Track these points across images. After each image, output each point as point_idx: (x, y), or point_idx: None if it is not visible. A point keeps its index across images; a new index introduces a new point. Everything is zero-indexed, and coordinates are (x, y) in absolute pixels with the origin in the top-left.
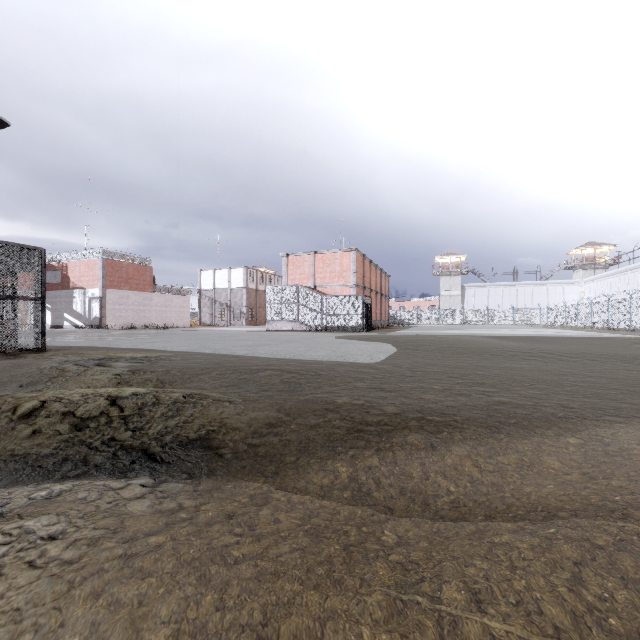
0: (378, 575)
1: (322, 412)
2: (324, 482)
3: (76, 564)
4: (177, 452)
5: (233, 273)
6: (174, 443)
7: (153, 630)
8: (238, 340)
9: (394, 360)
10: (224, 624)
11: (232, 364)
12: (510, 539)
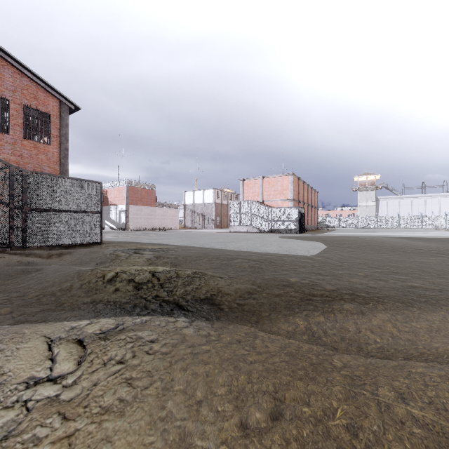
0: (336, 378)
1: (282, 286)
2: (289, 329)
3: (169, 354)
4: (195, 305)
5: (206, 193)
6: (192, 300)
7: (217, 387)
8: (213, 238)
9: (325, 254)
10: (254, 389)
11: (214, 254)
12: (423, 370)
